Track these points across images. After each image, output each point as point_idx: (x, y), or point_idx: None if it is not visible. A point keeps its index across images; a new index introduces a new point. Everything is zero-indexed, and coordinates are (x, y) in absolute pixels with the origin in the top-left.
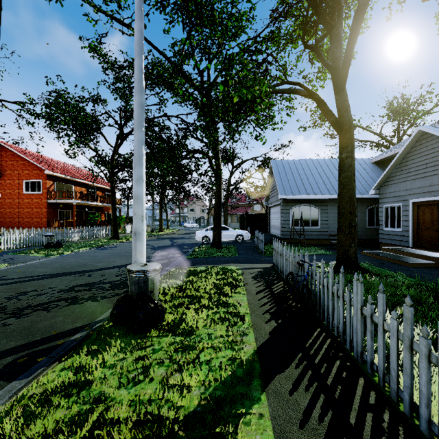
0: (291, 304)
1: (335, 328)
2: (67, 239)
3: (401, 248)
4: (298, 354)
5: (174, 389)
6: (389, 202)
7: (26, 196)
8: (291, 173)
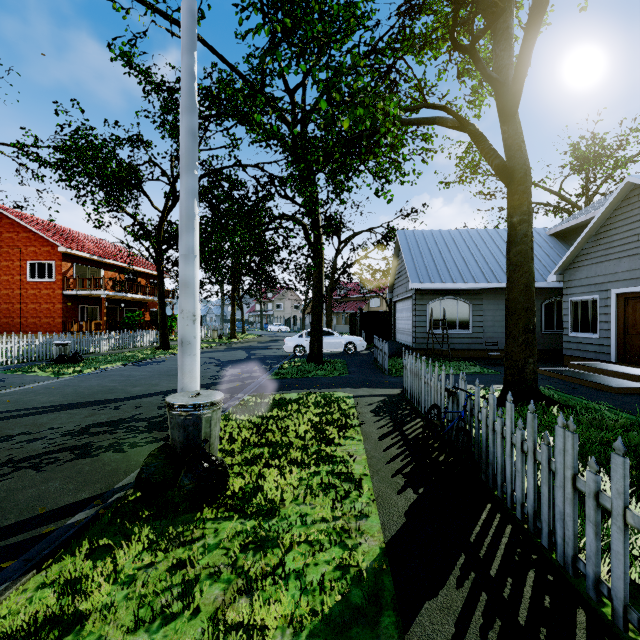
0: (438, 459)
1: (518, 505)
2: (91, 349)
3: (599, 364)
4: (458, 556)
5: (236, 633)
6: (578, 294)
7: (31, 285)
8: (427, 250)
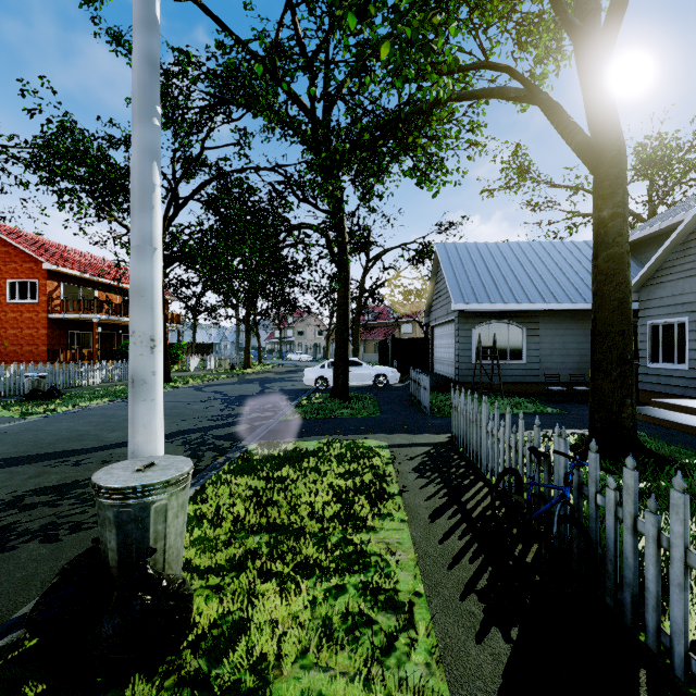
0: (525, 559)
1: None
2: (77, 382)
3: (690, 402)
4: None
5: None
6: (659, 316)
7: (11, 307)
8: (472, 265)
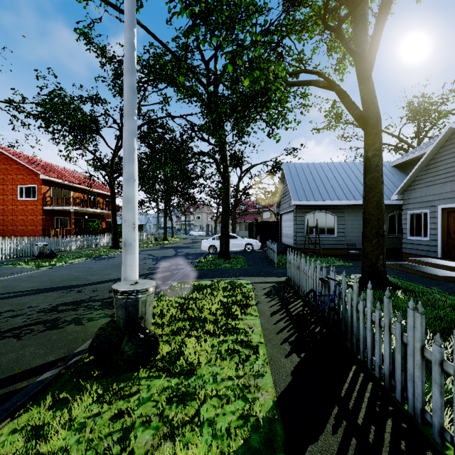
0: (314, 330)
1: (377, 367)
2: (63, 248)
3: (429, 259)
4: (332, 408)
5: None
6: (414, 208)
7: (20, 202)
8: (304, 177)
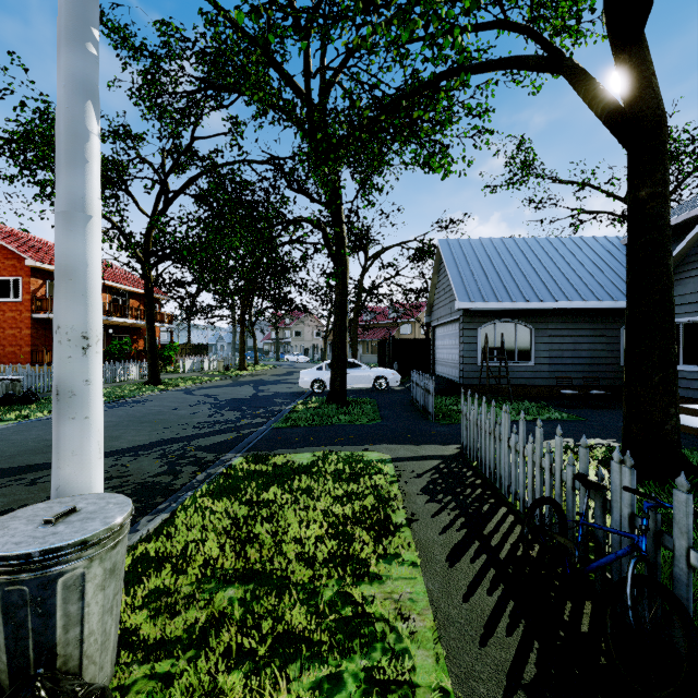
0: (580, 627)
1: None
2: None
3: None
4: None
5: None
6: (681, 314)
7: None
8: (477, 262)
